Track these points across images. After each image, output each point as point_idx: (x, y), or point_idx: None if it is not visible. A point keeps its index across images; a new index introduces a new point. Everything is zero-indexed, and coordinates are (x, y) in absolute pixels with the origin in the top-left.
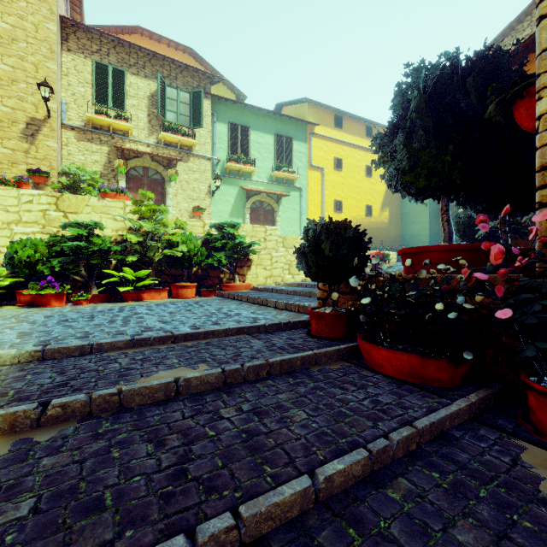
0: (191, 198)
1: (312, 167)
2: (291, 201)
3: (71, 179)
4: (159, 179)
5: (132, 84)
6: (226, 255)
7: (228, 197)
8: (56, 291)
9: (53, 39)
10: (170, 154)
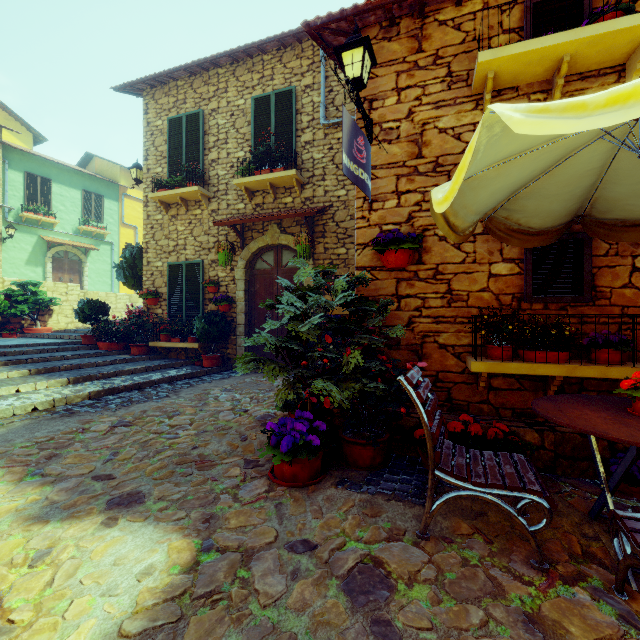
0: None
1: (125, 224)
2: (102, 253)
3: None
4: None
5: None
6: (28, 307)
7: (24, 244)
8: None
9: None
10: None
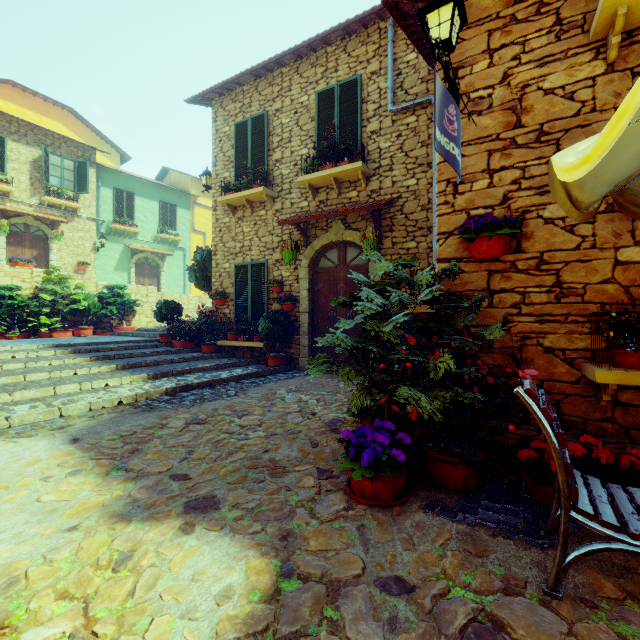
0: (76, 254)
1: (195, 231)
2: (176, 258)
3: None
4: (42, 236)
5: (14, 149)
6: (116, 308)
7: (113, 253)
8: None
9: None
10: (54, 214)
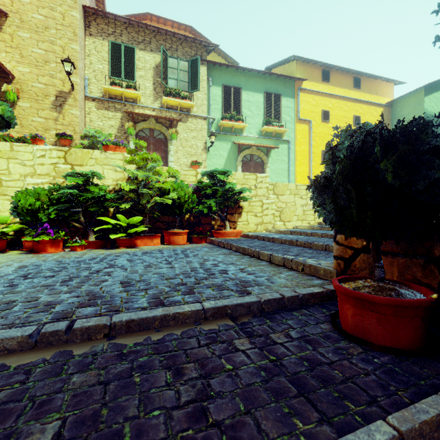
0: (190, 154)
1: (300, 120)
2: (280, 153)
3: (90, 141)
4: (162, 139)
5: (140, 58)
6: (216, 201)
7: (222, 151)
8: (51, 237)
9: (76, 24)
10: (171, 116)
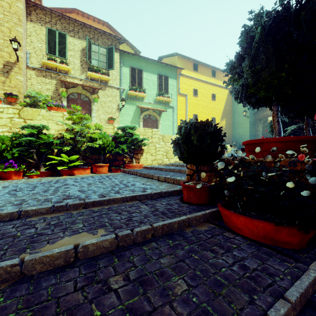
0: (107, 112)
1: (180, 94)
2: (168, 114)
3: (32, 100)
4: (87, 101)
5: (71, 42)
6: (127, 146)
7: (129, 111)
8: (15, 169)
9: (20, 13)
10: (94, 85)
